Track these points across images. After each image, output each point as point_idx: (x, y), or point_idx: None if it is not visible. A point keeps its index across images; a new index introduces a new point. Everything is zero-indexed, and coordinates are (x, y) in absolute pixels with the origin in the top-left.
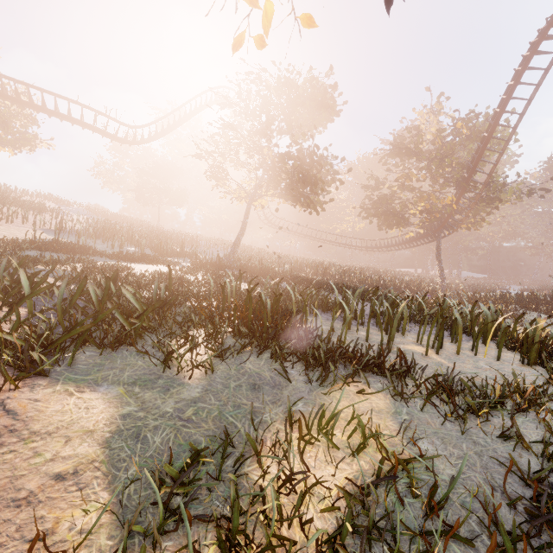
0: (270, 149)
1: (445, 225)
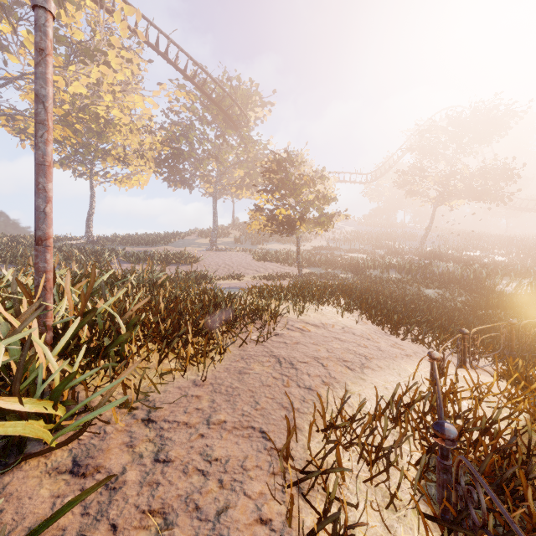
0: (436, 175)
1: None
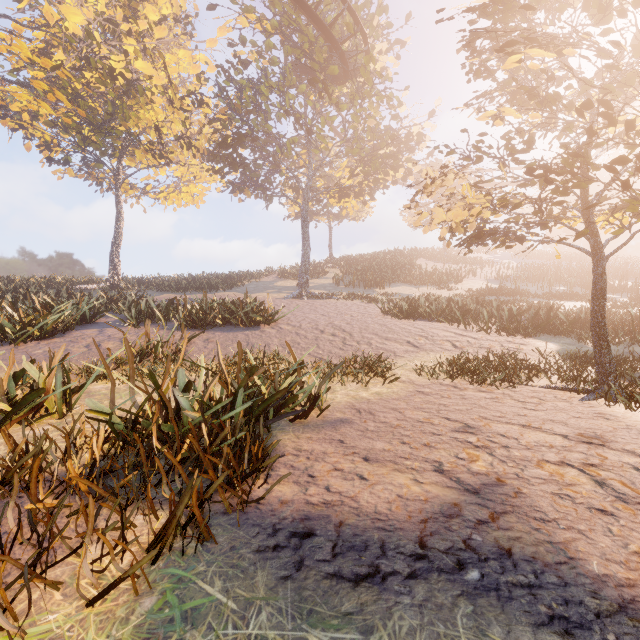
0: None
1: None
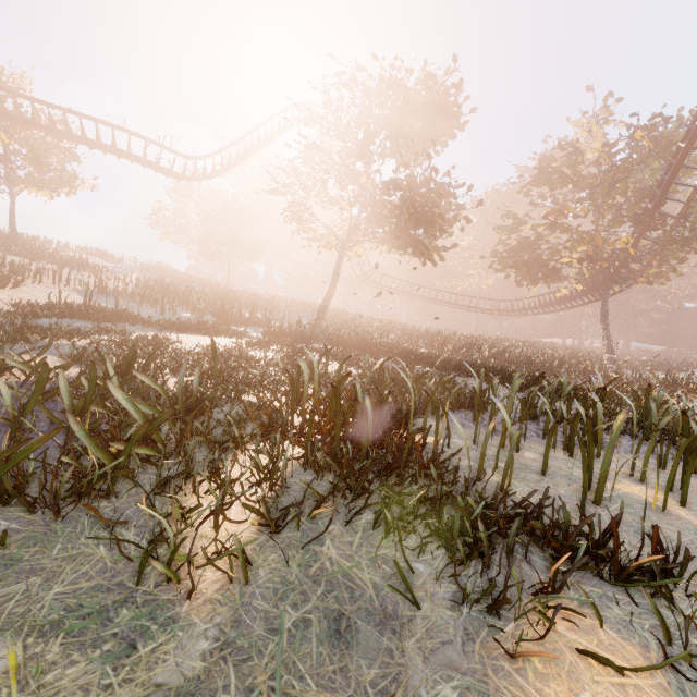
0: (370, 177)
1: (615, 279)
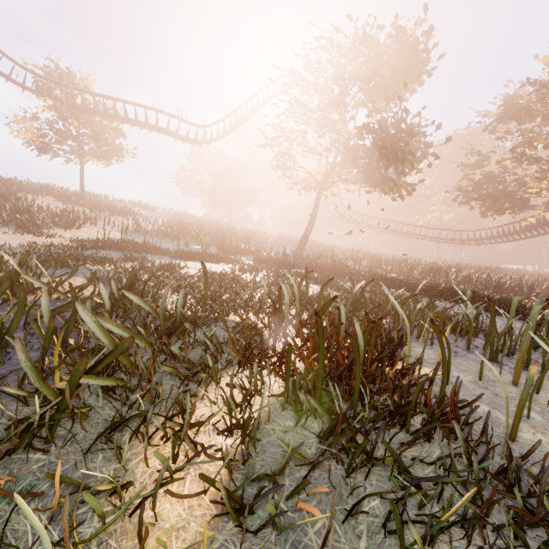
0: (344, 124)
1: None
